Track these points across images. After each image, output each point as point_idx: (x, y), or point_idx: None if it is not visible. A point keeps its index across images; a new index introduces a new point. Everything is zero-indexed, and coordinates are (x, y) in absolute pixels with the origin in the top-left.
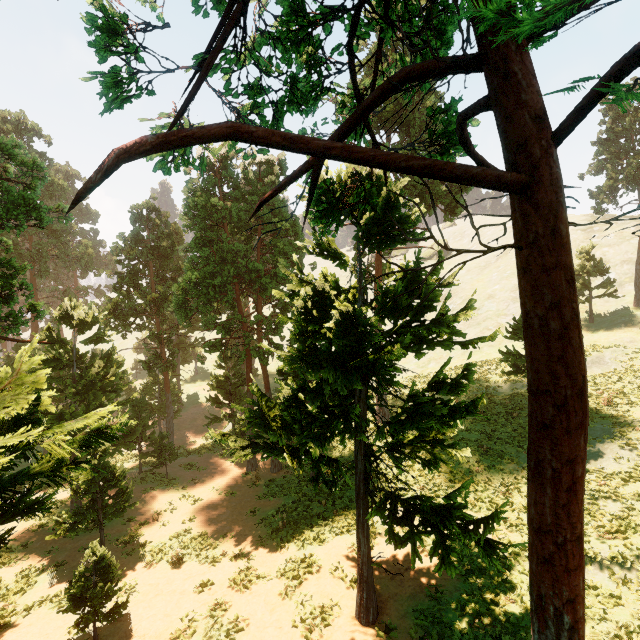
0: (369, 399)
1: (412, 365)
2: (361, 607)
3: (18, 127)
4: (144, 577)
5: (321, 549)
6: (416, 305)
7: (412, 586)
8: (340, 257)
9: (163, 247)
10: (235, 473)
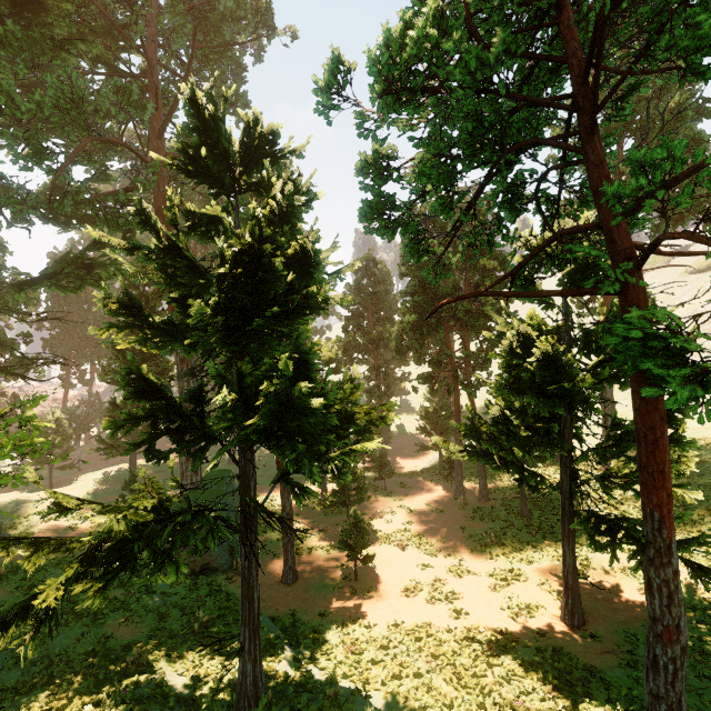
0: (577, 429)
1: None
2: (566, 610)
3: None
4: (379, 551)
5: (529, 567)
6: None
7: (626, 615)
8: (546, 299)
9: (379, 292)
10: (444, 496)
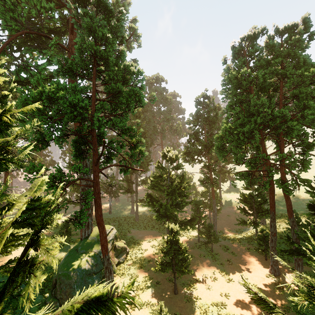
0: None
1: None
2: None
3: (156, 80)
4: None
5: None
6: None
7: None
8: None
9: (211, 116)
10: (259, 270)
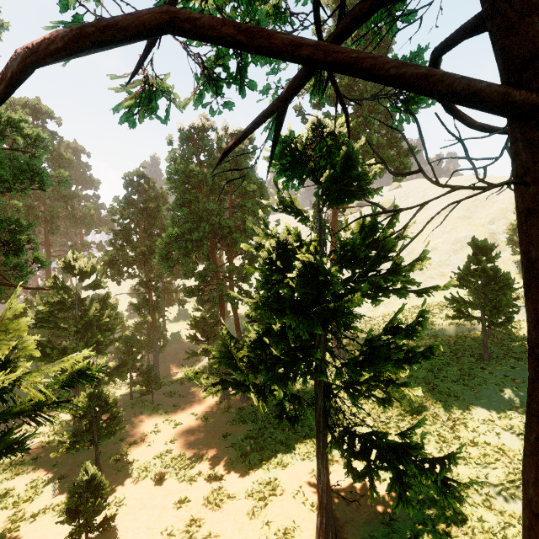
0: (328, 341)
1: (363, 309)
2: (321, 531)
3: (34, 111)
4: (131, 492)
5: (284, 473)
6: (374, 256)
7: (367, 512)
8: (301, 213)
9: (150, 208)
10: (210, 401)
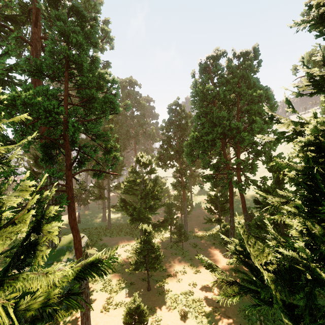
0: None
1: None
2: None
3: (129, 83)
4: (165, 316)
5: None
6: None
7: None
8: None
9: (182, 124)
10: (221, 260)
